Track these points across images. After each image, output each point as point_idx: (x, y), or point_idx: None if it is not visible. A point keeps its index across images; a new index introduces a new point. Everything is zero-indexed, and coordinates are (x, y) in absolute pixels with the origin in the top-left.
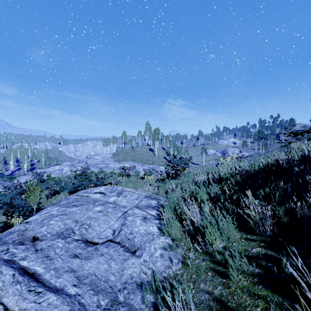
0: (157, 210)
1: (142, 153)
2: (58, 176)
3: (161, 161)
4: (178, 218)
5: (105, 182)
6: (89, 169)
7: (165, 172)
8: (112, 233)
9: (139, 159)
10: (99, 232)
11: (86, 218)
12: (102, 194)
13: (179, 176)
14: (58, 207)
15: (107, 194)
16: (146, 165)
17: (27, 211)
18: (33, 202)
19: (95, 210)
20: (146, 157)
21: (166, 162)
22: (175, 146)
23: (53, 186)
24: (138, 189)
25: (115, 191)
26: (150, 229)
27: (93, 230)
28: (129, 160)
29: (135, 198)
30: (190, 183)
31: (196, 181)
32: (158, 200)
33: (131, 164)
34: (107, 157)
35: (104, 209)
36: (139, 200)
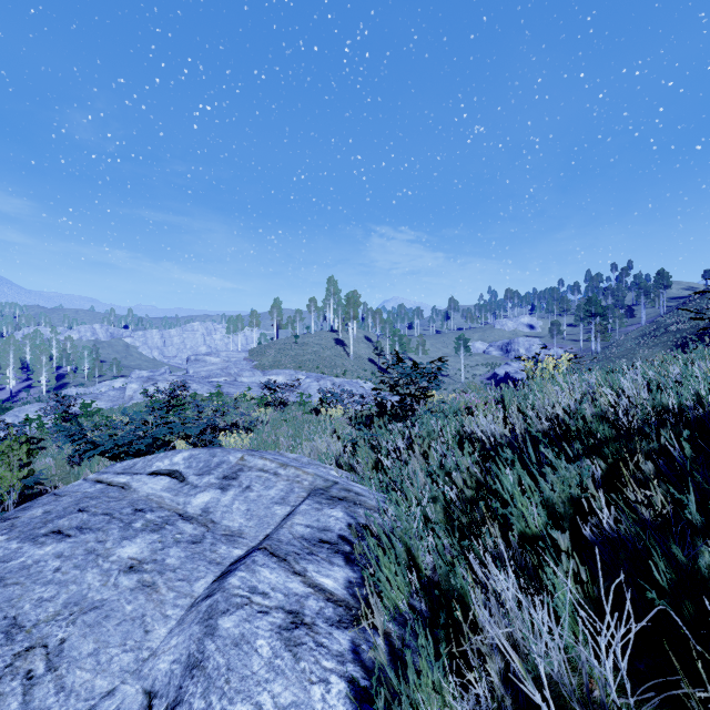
0: (349, 559)
1: (318, 349)
2: (113, 405)
3: (363, 368)
4: (432, 607)
5: (222, 422)
6: (186, 388)
7: (375, 399)
8: (141, 709)
9: (312, 363)
10: (80, 703)
11: (60, 611)
12: (174, 479)
13: (411, 411)
14: (3, 535)
15: (190, 478)
16: (328, 378)
17: (3, 505)
18: (6, 486)
19: (119, 560)
20: (329, 360)
21: (374, 370)
22: (395, 335)
23: (86, 435)
24: (303, 444)
25: (216, 468)
26: (311, 703)
27: (60, 687)
28: (288, 365)
29: (277, 495)
30: (450, 438)
31: (467, 431)
32: (352, 509)
33: (292, 377)
34: (235, 360)
35: (154, 554)
36: (290, 507)
